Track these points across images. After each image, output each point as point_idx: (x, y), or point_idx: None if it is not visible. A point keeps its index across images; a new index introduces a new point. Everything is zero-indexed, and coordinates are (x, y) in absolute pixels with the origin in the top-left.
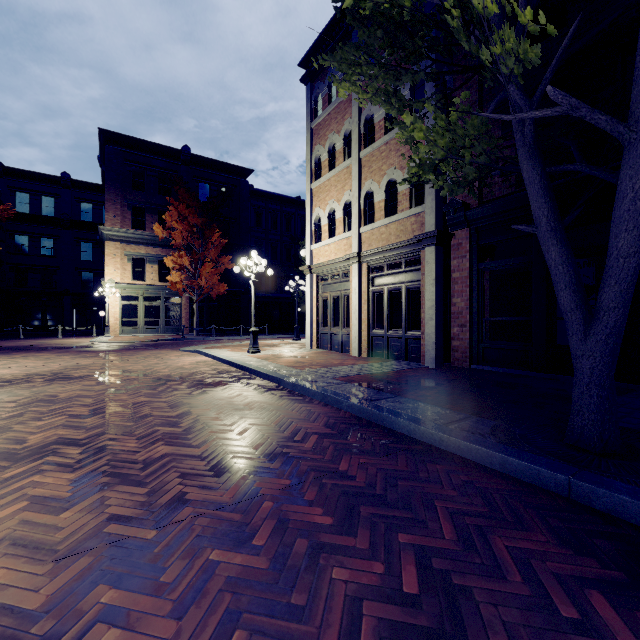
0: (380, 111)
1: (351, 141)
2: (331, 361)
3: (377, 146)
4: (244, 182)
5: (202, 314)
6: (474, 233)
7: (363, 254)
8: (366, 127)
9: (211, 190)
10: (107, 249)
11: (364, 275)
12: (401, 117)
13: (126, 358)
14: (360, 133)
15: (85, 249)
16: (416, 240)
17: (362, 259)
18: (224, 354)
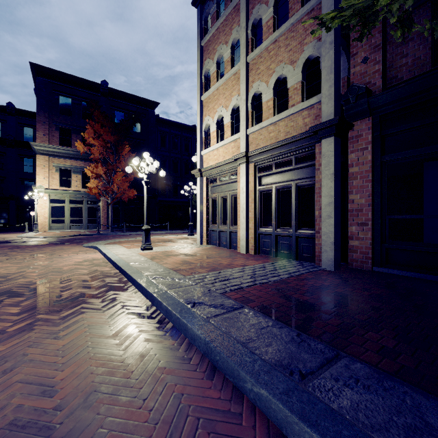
0: (268, 10)
1: (238, 49)
2: (220, 260)
3: (265, 46)
4: (152, 112)
5: (118, 214)
6: (377, 123)
7: (251, 154)
8: (253, 32)
9: (125, 117)
10: (37, 161)
11: (251, 175)
12: (291, 10)
13: (18, 256)
14: (247, 38)
15: (27, 163)
16: (311, 132)
17: (249, 159)
18: (116, 251)
